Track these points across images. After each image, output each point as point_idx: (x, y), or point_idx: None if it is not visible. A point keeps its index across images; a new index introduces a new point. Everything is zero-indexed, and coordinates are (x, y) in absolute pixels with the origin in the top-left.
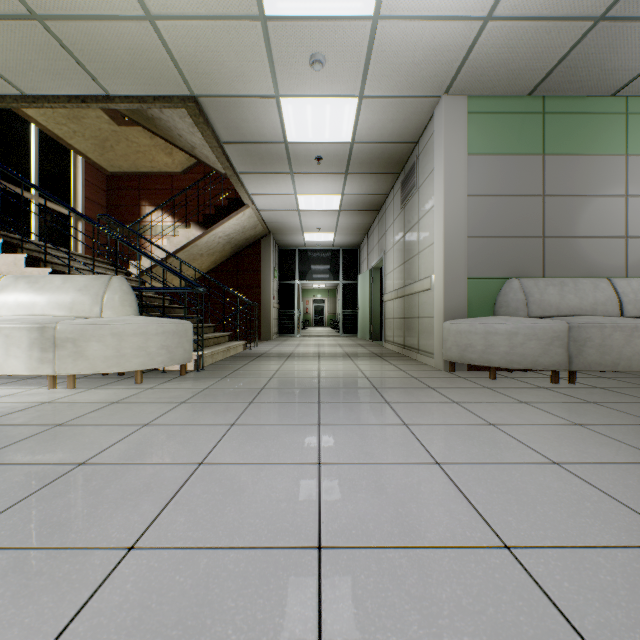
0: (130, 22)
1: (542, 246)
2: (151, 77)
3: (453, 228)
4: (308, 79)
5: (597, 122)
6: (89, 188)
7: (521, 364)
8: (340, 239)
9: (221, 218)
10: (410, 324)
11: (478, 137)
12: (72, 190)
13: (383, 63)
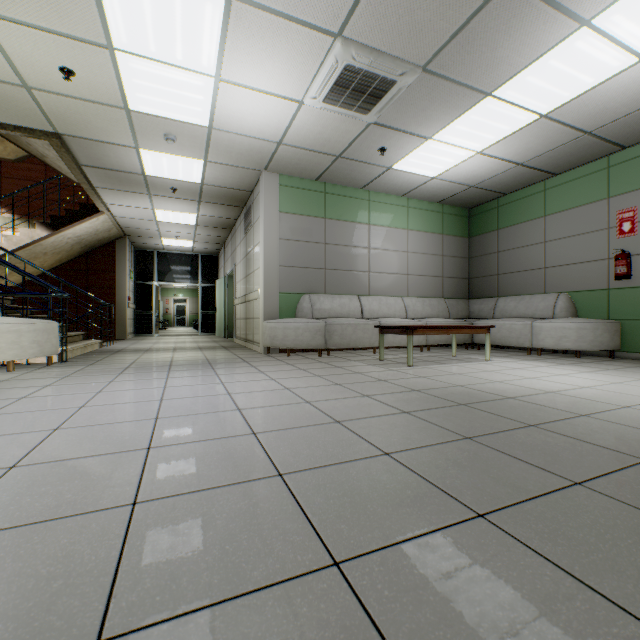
0: (6, 84)
1: (324, 275)
2: (16, 115)
3: (270, 259)
4: (164, 144)
5: (354, 203)
6: None
7: (302, 346)
8: (199, 246)
9: (73, 221)
10: (249, 323)
11: (286, 202)
12: None
13: (219, 148)
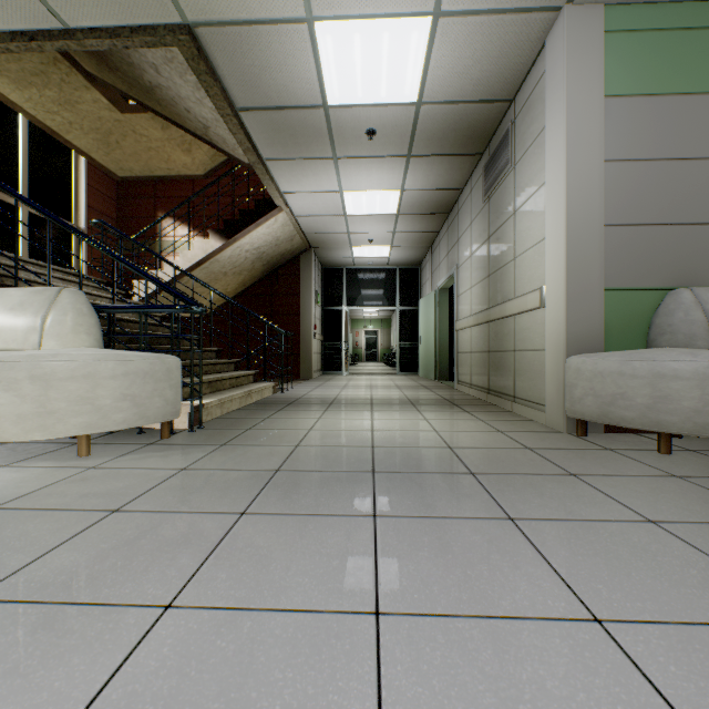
0: None
1: None
2: None
3: (581, 211)
4: None
5: None
6: (94, 196)
7: None
8: (397, 255)
9: (246, 225)
10: (499, 360)
11: (621, 69)
12: (73, 198)
13: None
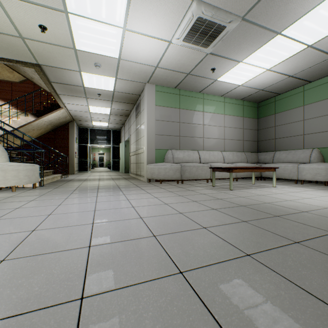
0: (11, 36)
1: (179, 139)
2: (17, 54)
3: (150, 131)
4: (94, 69)
5: (195, 100)
6: None
7: (168, 178)
8: (111, 126)
9: (47, 112)
10: (138, 165)
11: (159, 100)
12: None
13: (123, 70)
